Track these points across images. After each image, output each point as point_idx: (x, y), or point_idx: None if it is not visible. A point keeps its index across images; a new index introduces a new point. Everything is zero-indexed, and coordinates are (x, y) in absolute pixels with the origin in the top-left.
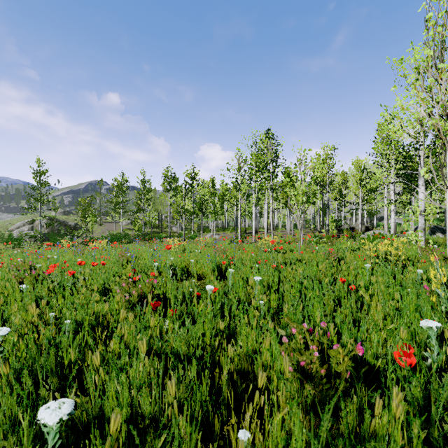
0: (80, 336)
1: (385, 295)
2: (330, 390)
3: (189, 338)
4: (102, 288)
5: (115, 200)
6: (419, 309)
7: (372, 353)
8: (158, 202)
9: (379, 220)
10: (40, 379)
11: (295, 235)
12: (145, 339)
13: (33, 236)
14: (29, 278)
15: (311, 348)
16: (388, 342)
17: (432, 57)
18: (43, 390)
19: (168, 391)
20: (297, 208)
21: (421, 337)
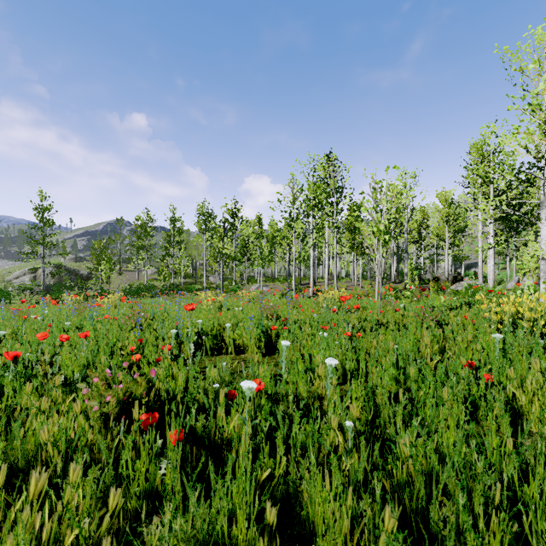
0: None
1: None
2: None
3: (196, 531)
4: (81, 374)
5: (138, 243)
6: None
7: None
8: (192, 246)
9: (466, 268)
10: None
11: (363, 287)
12: None
13: (29, 289)
14: None
15: None
16: None
17: None
18: None
19: None
20: (376, 250)
21: None
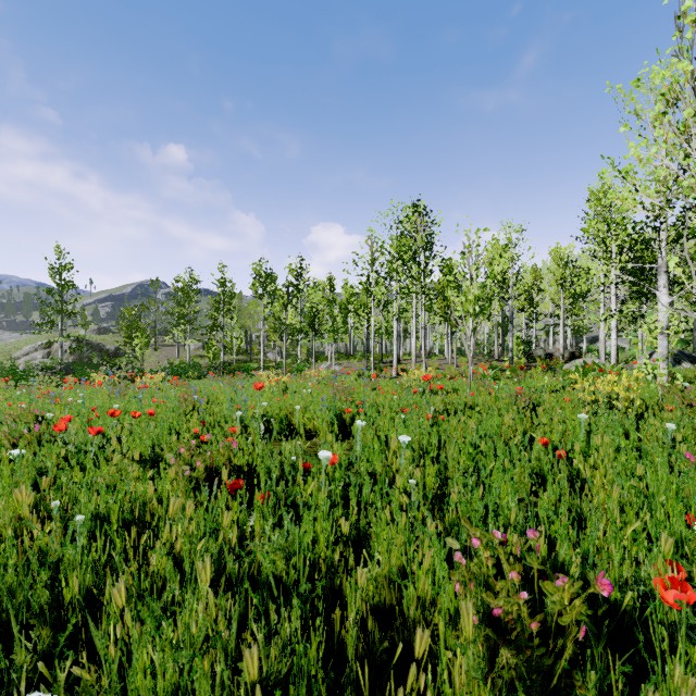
0: (99, 545)
1: (618, 468)
2: (546, 657)
3: (289, 547)
4: (149, 454)
5: (178, 311)
6: (679, 492)
7: (612, 578)
8: (246, 314)
9: (590, 343)
10: (15, 633)
11: (459, 366)
12: (207, 558)
13: (49, 368)
14: (28, 438)
15: (509, 579)
16: (642, 561)
17: (689, 77)
18: (22, 653)
19: (245, 667)
20: (465, 323)
21: (693, 547)
